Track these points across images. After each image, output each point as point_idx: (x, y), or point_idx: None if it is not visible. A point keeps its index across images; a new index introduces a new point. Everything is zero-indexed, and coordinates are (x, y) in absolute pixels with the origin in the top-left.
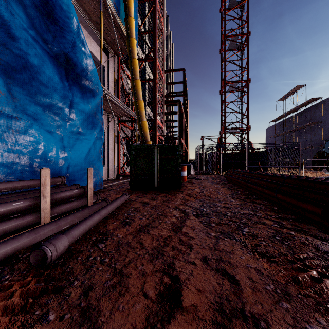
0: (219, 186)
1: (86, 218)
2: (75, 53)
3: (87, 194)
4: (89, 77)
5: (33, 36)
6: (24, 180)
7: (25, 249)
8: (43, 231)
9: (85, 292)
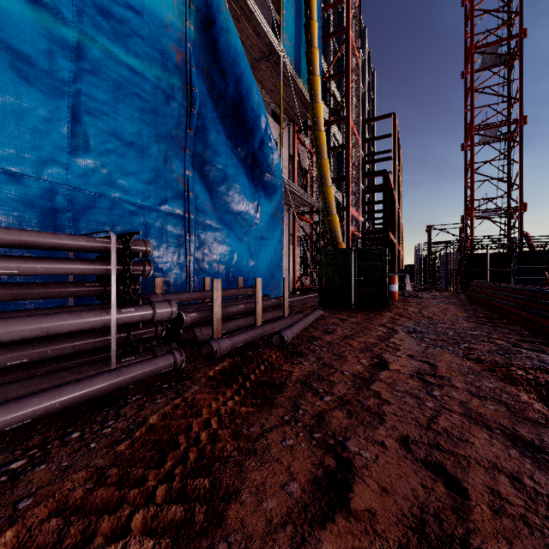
0: (450, 307)
1: (295, 322)
2: (262, 150)
3: (283, 305)
4: (272, 171)
5: (229, 146)
6: (228, 288)
7: (256, 340)
8: (266, 328)
9: (318, 359)
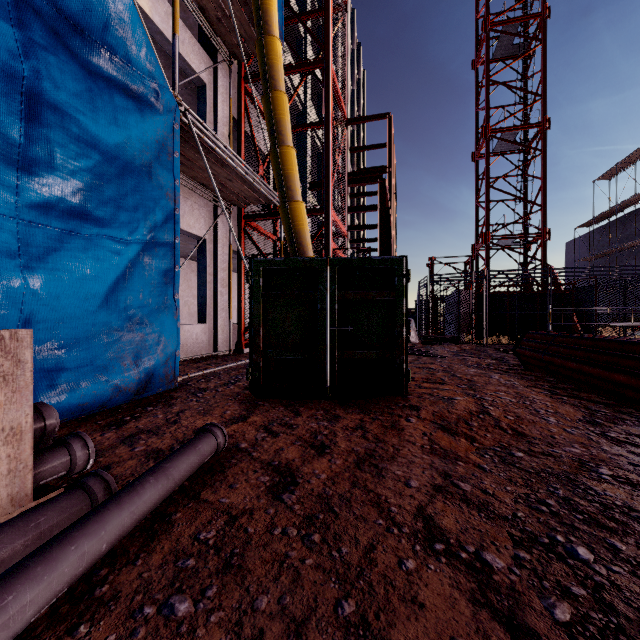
0: (515, 384)
1: None
2: None
3: None
4: (118, 40)
5: None
6: None
7: None
8: None
9: None
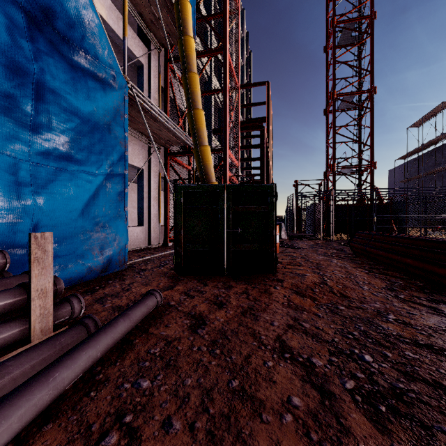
0: (347, 266)
1: None
2: None
3: (28, 309)
4: (90, 46)
5: None
6: None
7: None
8: None
9: None
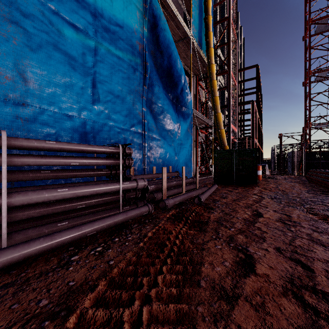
0: (296, 184)
1: (205, 191)
2: (182, 94)
3: (196, 182)
4: (187, 106)
5: (164, 93)
6: None
7: (184, 200)
8: (189, 194)
9: (222, 211)
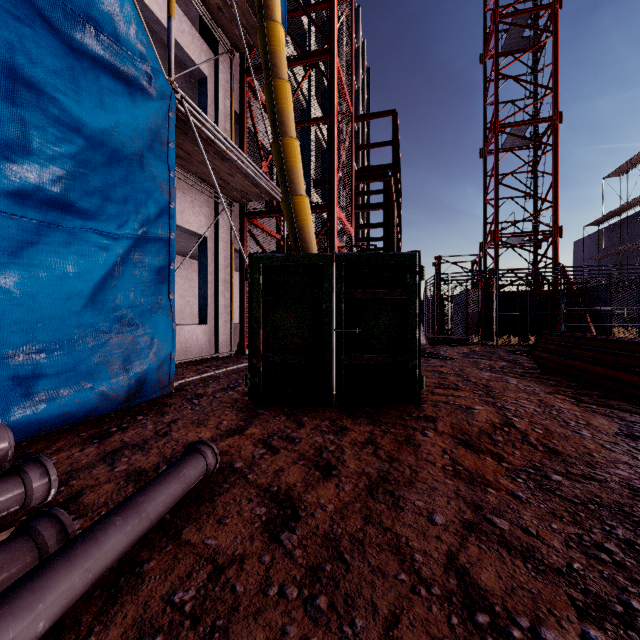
0: (536, 390)
1: None
2: None
3: None
4: (104, 15)
5: None
6: None
7: None
8: None
9: None
